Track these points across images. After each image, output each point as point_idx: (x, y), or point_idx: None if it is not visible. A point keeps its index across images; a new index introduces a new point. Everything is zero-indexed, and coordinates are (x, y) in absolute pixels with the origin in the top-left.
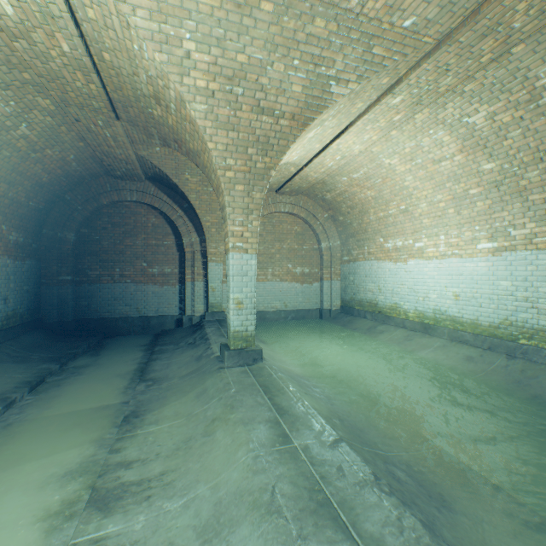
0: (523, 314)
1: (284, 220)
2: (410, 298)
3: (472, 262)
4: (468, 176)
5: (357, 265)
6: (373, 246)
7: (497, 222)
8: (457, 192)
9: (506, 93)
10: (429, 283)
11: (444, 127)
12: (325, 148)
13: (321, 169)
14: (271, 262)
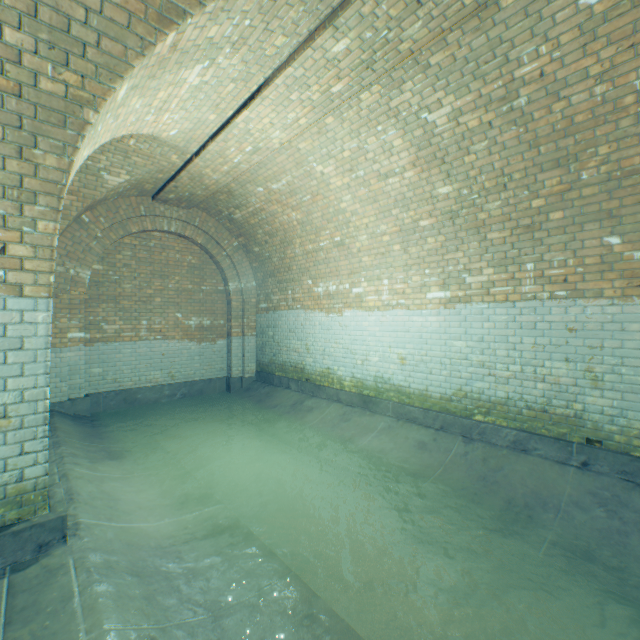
0: (479, 383)
1: (170, 245)
2: (347, 361)
3: (421, 315)
4: (420, 201)
5: (279, 316)
6: (299, 291)
7: (451, 265)
8: (406, 222)
9: (479, 80)
10: (370, 342)
11: (397, 123)
12: (226, 124)
13: (223, 165)
14: (147, 309)
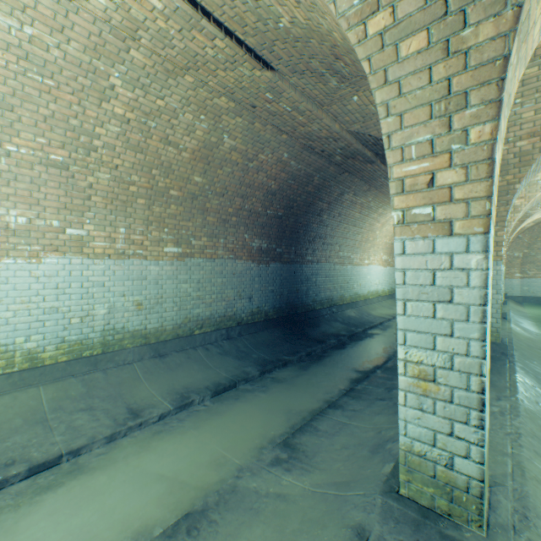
0: None
1: None
2: None
3: None
4: None
5: None
6: None
7: None
8: None
9: None
10: None
11: None
12: None
13: None
14: None
